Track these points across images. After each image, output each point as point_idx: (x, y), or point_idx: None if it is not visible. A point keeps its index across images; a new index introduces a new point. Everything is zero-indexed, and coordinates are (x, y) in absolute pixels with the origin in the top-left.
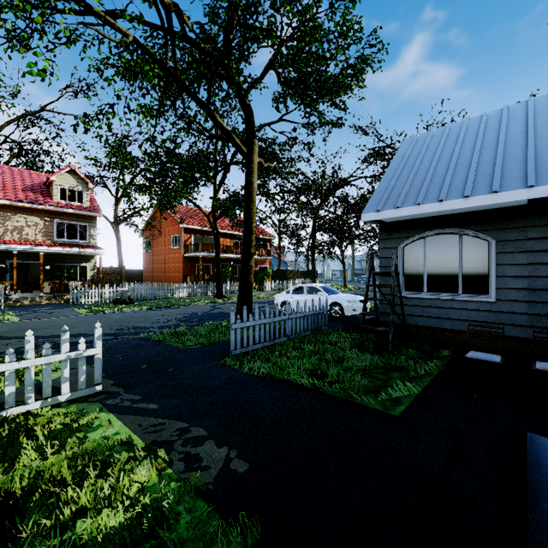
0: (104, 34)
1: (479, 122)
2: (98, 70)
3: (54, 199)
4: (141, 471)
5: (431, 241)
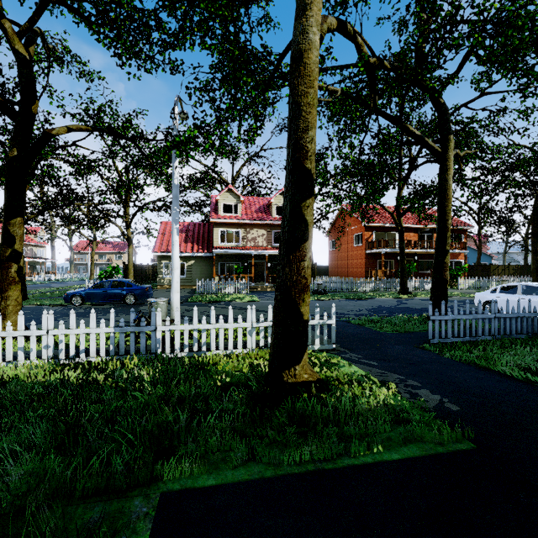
0: (323, 100)
1: None
2: None
3: (272, 216)
4: (384, 389)
5: None
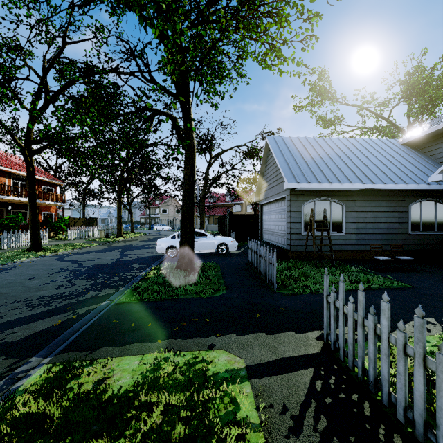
0: None
1: (307, 142)
2: None
3: None
4: None
5: (318, 203)
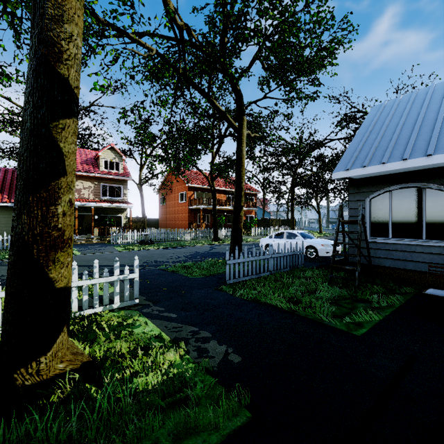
0: (137, 52)
1: None
2: (132, 77)
3: (100, 169)
4: (170, 354)
5: (396, 194)
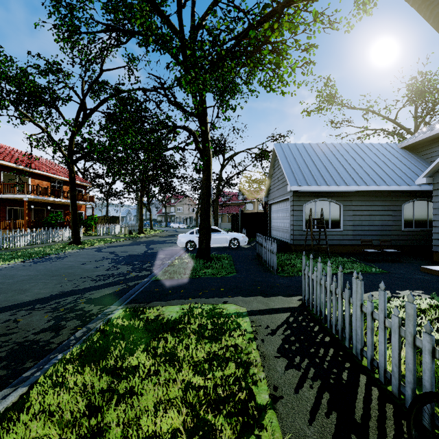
0: None
1: (311, 147)
2: (129, 4)
3: None
4: (427, 298)
5: (318, 203)
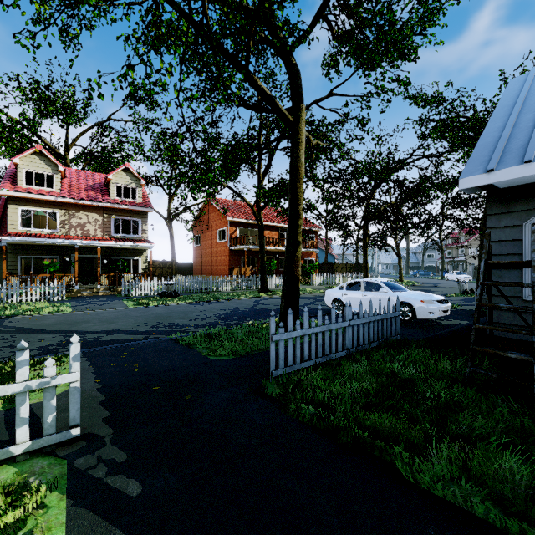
0: None
1: None
2: (126, 39)
3: (111, 197)
4: None
5: None
